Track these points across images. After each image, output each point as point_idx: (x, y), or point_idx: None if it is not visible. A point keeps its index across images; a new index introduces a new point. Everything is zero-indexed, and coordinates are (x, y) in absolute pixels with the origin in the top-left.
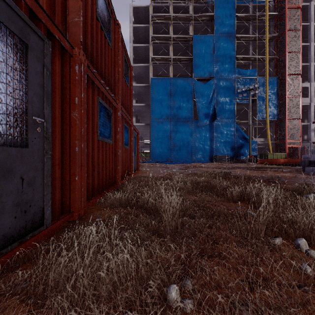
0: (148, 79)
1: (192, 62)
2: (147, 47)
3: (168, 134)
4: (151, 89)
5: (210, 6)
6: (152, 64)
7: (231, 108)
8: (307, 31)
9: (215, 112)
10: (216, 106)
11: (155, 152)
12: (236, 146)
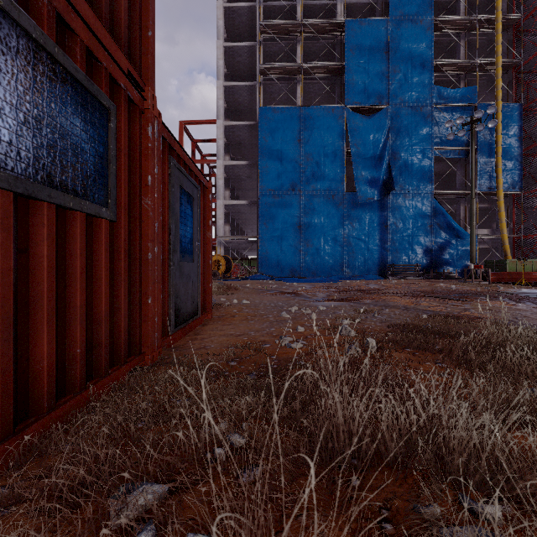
0: (255, 116)
1: (342, 76)
2: (252, 47)
3: (293, 221)
4: (260, 131)
5: None
6: (262, 81)
7: (423, 167)
8: None
9: (391, 176)
10: (393, 163)
11: (267, 258)
12: (435, 245)
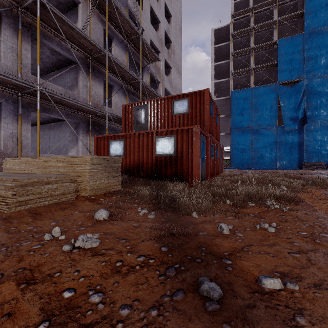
0: (229, 90)
1: (276, 66)
2: (227, 62)
3: (248, 142)
4: (231, 102)
5: (300, 1)
6: (232, 77)
7: None
8: None
9: (305, 115)
10: (307, 108)
11: (235, 159)
12: None
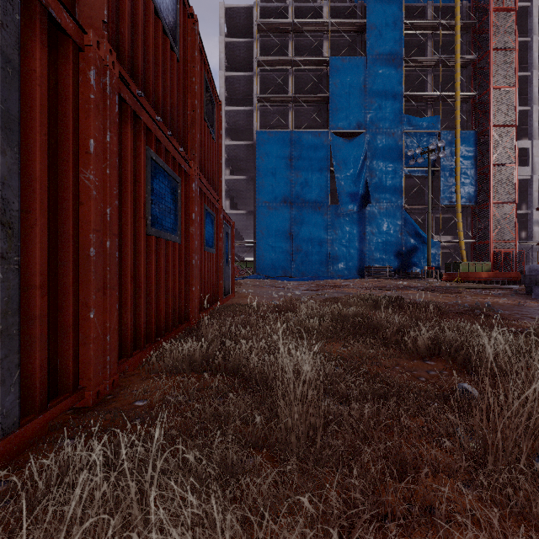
0: (252, 134)
1: (327, 104)
2: (250, 77)
3: (286, 229)
4: (257, 151)
5: (360, 7)
6: (258, 107)
7: (395, 183)
8: (527, 51)
9: (368, 191)
10: (370, 180)
11: (263, 261)
12: (405, 250)
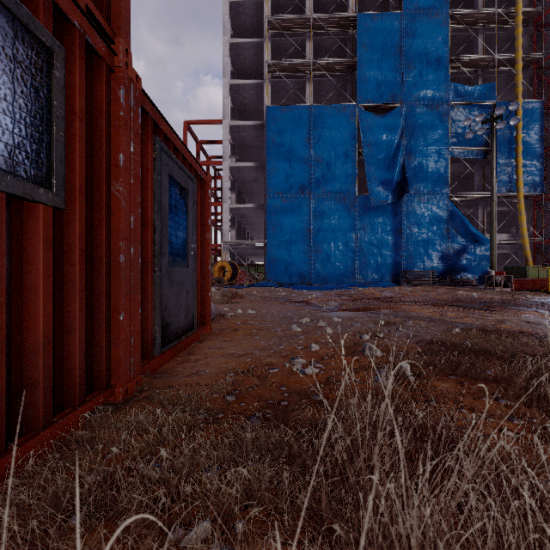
0: (263, 116)
1: (354, 73)
2: (259, 44)
3: (303, 226)
4: (267, 131)
5: None
6: (269, 79)
7: (439, 168)
8: None
9: (405, 177)
10: (408, 164)
11: (275, 264)
12: (451, 251)
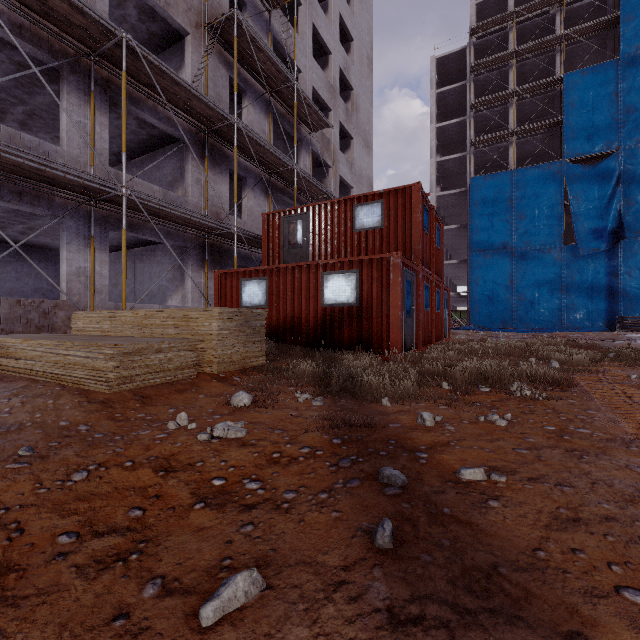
0: (466, 175)
1: (562, 127)
2: (462, 121)
3: (505, 277)
4: (470, 199)
5: None
6: (472, 151)
7: None
8: None
9: (621, 224)
10: (626, 209)
11: (478, 312)
12: None
